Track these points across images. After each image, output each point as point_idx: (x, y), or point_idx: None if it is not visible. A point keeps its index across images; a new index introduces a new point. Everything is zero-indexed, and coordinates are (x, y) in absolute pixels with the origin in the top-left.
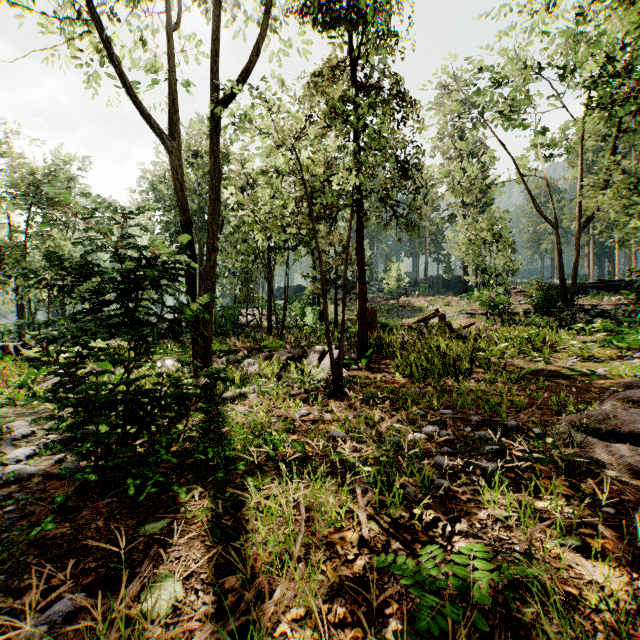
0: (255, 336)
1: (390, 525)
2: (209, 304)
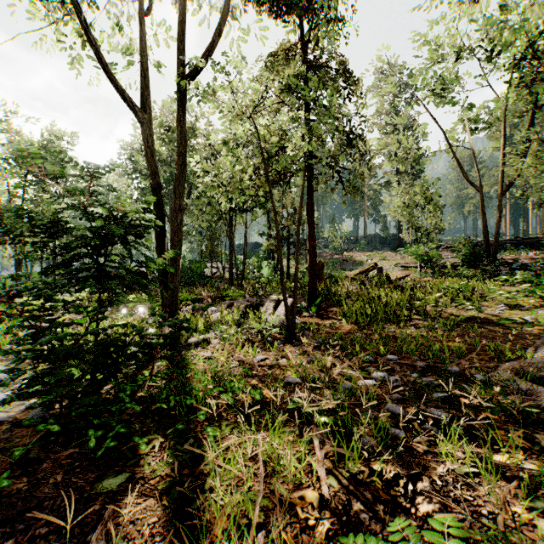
0: (218, 286)
1: (349, 481)
2: (176, 258)
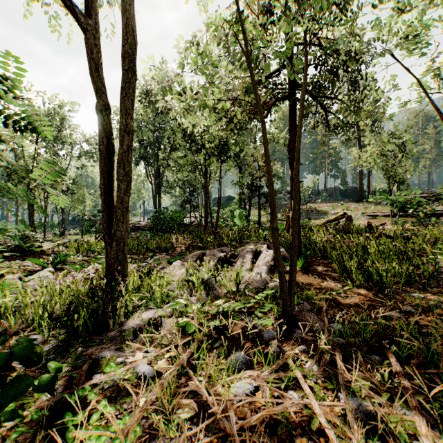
0: None
1: None
2: (122, 198)
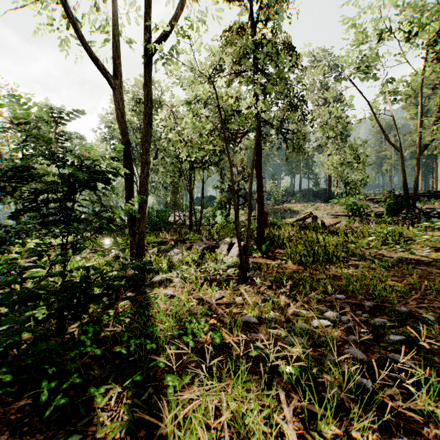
0: (180, 231)
1: None
2: (143, 206)
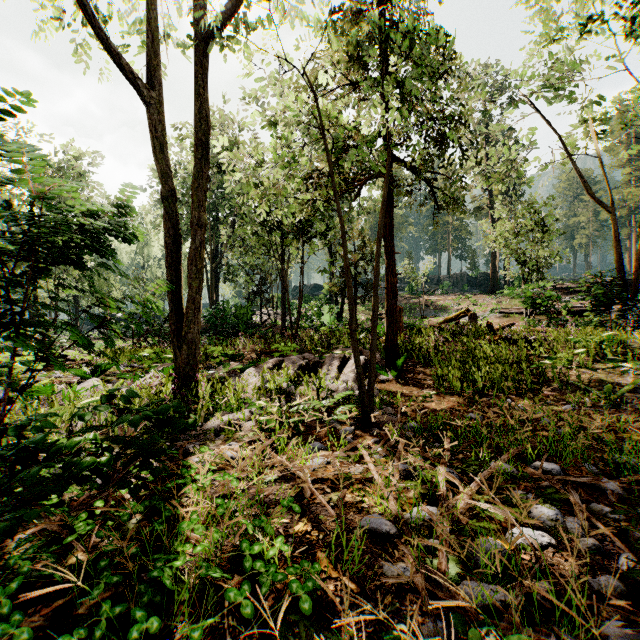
0: (268, 337)
1: None
2: (194, 298)
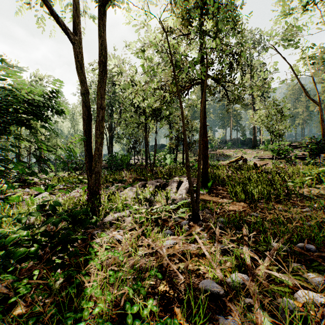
0: None
1: None
2: (98, 148)
